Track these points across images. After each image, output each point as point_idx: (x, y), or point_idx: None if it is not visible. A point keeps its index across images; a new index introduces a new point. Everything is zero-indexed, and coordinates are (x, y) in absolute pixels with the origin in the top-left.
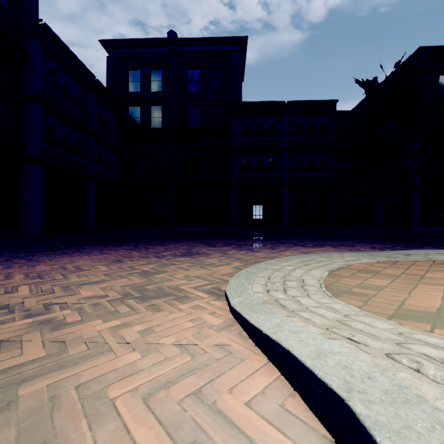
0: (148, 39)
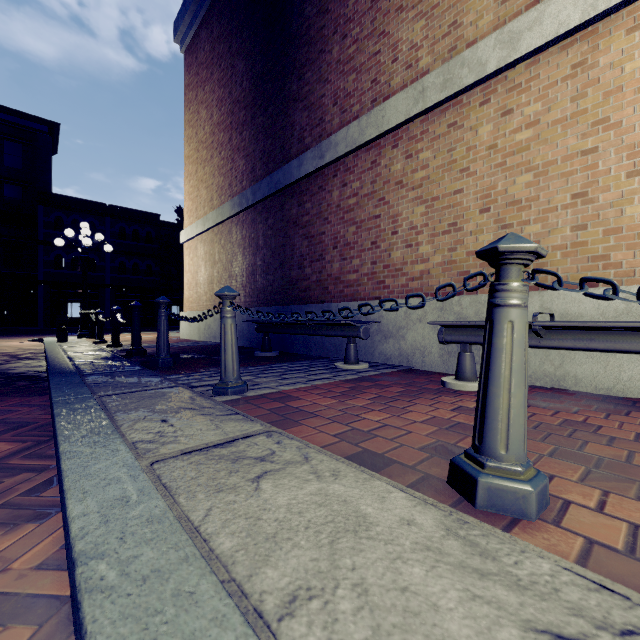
0: None
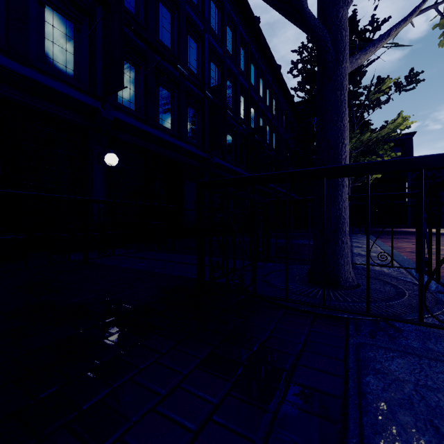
0: None
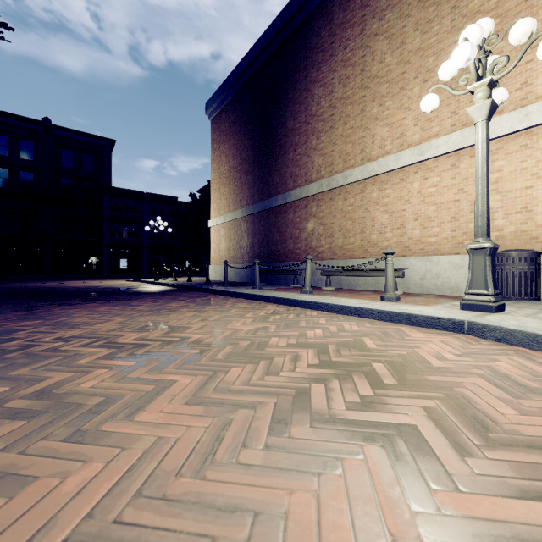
0: (21, 116)
